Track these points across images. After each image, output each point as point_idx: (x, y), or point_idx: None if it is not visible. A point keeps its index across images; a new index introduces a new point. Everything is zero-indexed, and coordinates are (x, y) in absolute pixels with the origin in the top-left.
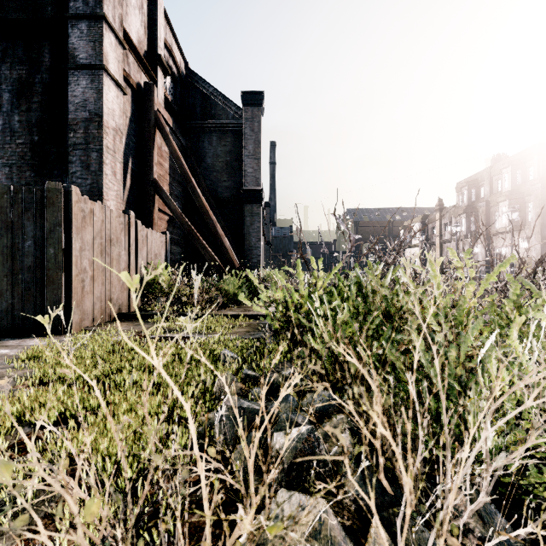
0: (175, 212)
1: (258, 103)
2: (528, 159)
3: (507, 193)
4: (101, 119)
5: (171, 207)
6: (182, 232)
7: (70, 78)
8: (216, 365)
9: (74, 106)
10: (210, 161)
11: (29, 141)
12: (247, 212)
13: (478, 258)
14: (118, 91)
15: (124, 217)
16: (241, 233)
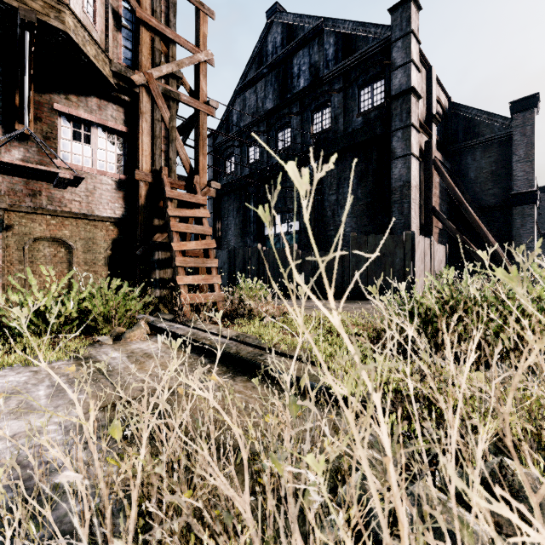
0: (449, 228)
1: (531, 106)
2: None
3: None
4: (409, 184)
5: (446, 225)
6: (447, 240)
7: (391, 165)
8: None
9: (394, 180)
10: (472, 175)
11: (365, 202)
12: (517, 215)
13: None
14: (416, 162)
15: (428, 240)
16: (508, 235)
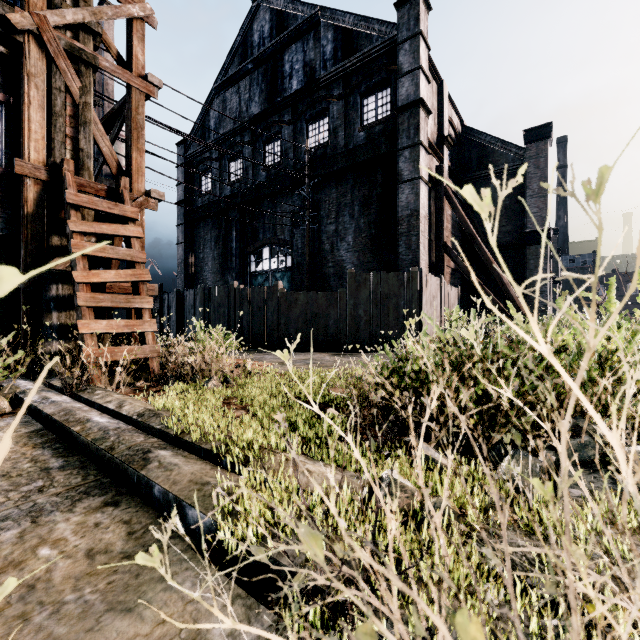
0: (462, 267)
1: (545, 137)
2: None
3: None
4: (418, 214)
5: (459, 264)
6: (460, 281)
7: (398, 191)
8: None
9: (401, 208)
10: None
11: (369, 234)
12: (531, 255)
13: None
14: (425, 188)
15: (438, 280)
16: (522, 277)
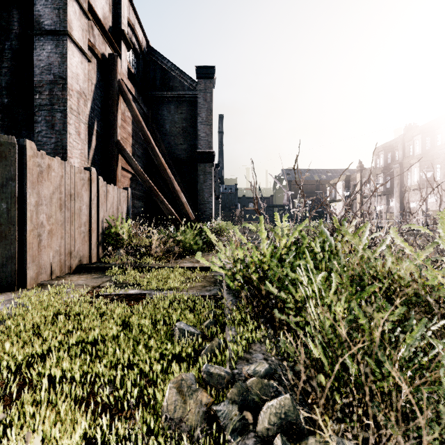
0: (136, 170)
1: (210, 76)
2: (436, 127)
3: (418, 156)
4: (64, 82)
5: (133, 166)
6: (144, 188)
7: (36, 43)
8: (169, 342)
9: (40, 69)
10: (168, 127)
11: None
12: (201, 171)
13: (393, 210)
14: (82, 57)
15: (86, 173)
16: (195, 189)
